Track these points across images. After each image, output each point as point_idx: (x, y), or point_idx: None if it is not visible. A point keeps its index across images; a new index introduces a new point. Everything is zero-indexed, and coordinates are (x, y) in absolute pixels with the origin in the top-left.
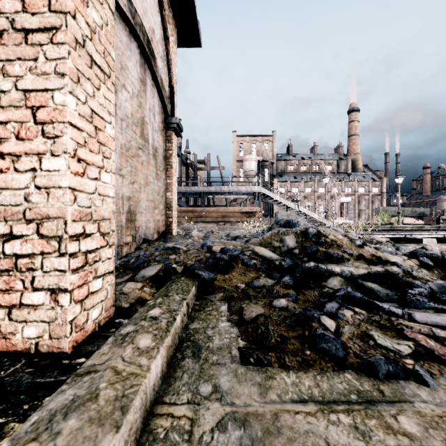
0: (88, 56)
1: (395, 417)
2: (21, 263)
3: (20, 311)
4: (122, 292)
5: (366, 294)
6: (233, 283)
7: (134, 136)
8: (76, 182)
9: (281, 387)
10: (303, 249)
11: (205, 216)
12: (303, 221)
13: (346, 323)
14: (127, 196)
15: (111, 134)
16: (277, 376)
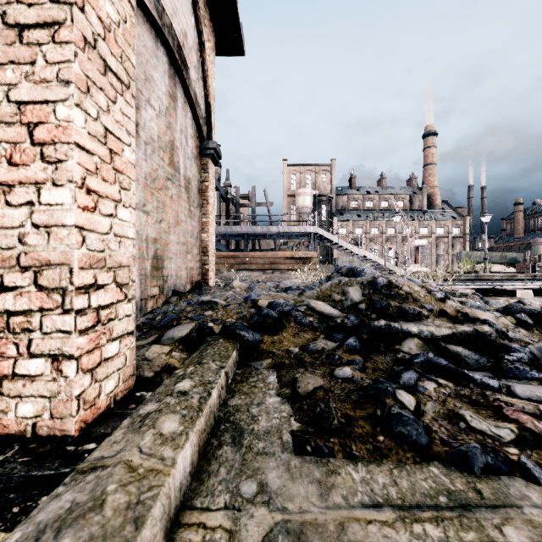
0: (101, 59)
1: (500, 529)
2: (14, 322)
3: (13, 384)
4: (144, 357)
5: (451, 360)
6: (284, 347)
7: (161, 164)
8: (84, 219)
9: (348, 485)
10: (371, 304)
11: (250, 262)
12: (370, 269)
13: (429, 399)
14: (153, 237)
15: (130, 159)
16: (342, 470)
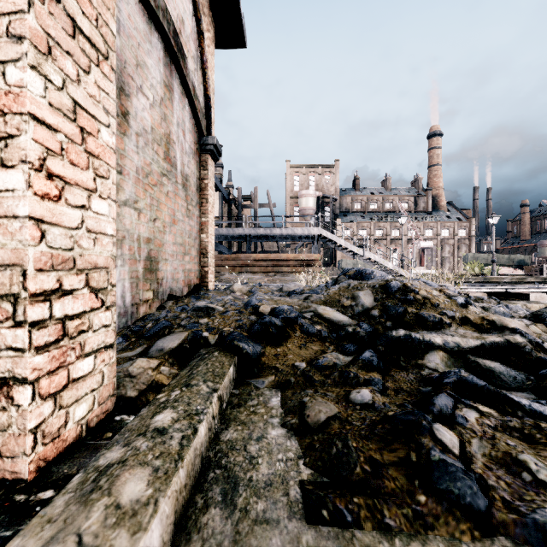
0: (68, 17)
1: None
2: None
3: None
4: (128, 373)
5: (484, 377)
6: (289, 361)
7: (155, 158)
8: (44, 209)
9: None
10: (385, 310)
11: (252, 265)
12: (379, 272)
13: (472, 435)
14: (146, 237)
15: (109, 142)
16: None
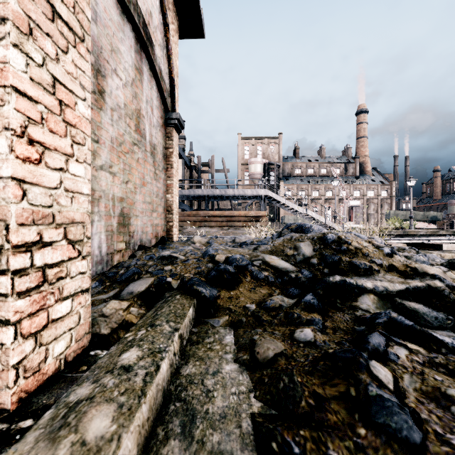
0: (48, 3)
1: None
2: None
3: None
4: (102, 314)
5: (409, 317)
6: (241, 303)
7: (127, 130)
8: (25, 171)
9: None
10: (322, 259)
11: (210, 220)
12: (317, 226)
13: (404, 370)
14: (120, 197)
15: (85, 114)
16: None
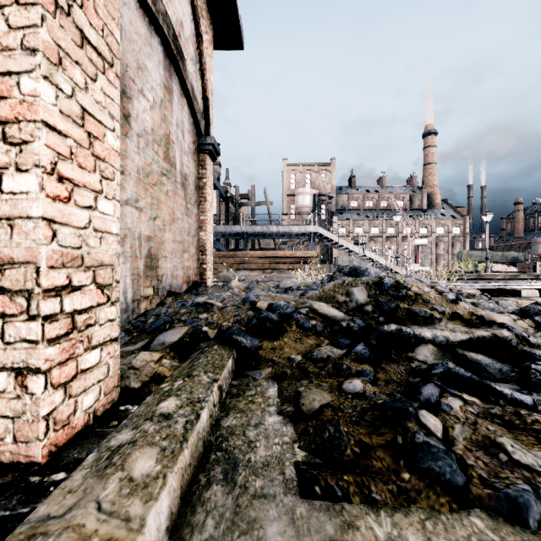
0: (77, 29)
1: None
2: None
3: None
4: (131, 366)
5: (471, 369)
6: (285, 354)
7: (155, 159)
8: (55, 210)
9: None
10: (378, 306)
11: (249, 262)
12: (373, 269)
13: (456, 421)
14: (147, 235)
15: (114, 146)
16: (361, 523)
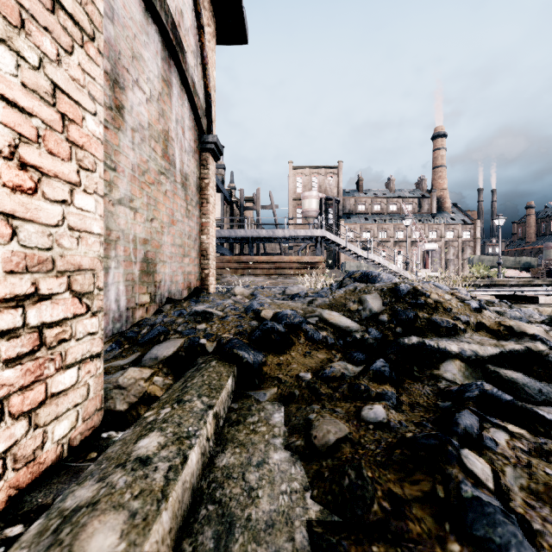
0: None
1: None
2: None
3: None
4: (117, 385)
5: (506, 389)
6: (293, 372)
7: (152, 156)
8: (16, 203)
9: None
10: (394, 315)
11: (254, 267)
12: (386, 274)
13: (505, 462)
14: (143, 238)
15: (95, 132)
16: None
